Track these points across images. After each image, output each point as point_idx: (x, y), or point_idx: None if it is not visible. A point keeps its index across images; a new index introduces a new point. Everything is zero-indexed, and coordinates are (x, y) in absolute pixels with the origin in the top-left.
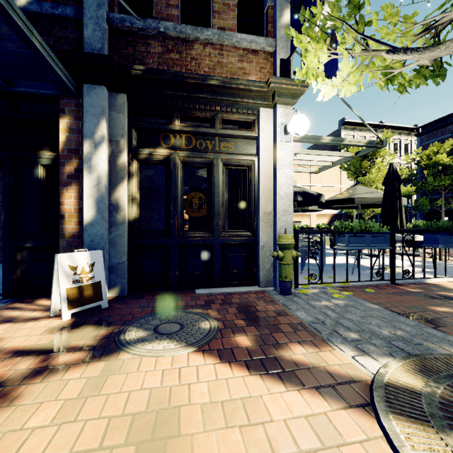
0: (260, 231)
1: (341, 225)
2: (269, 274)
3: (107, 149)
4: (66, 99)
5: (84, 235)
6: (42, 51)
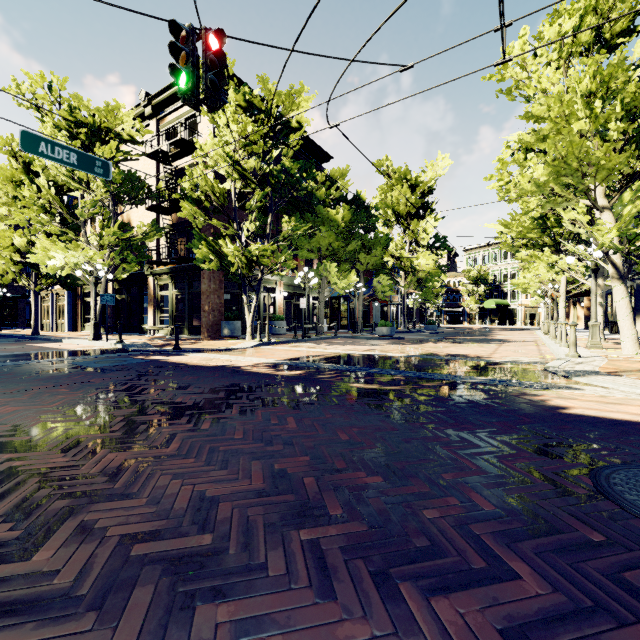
0: None
1: None
2: None
3: None
4: None
5: None
6: None
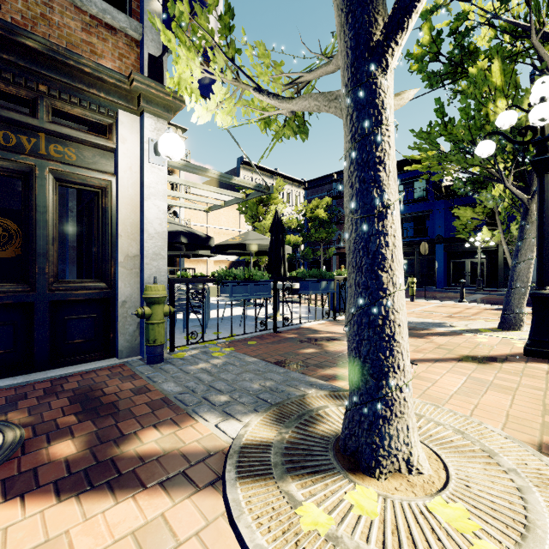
0: (120, 281)
1: (225, 273)
2: (134, 339)
3: None
4: None
5: None
6: None
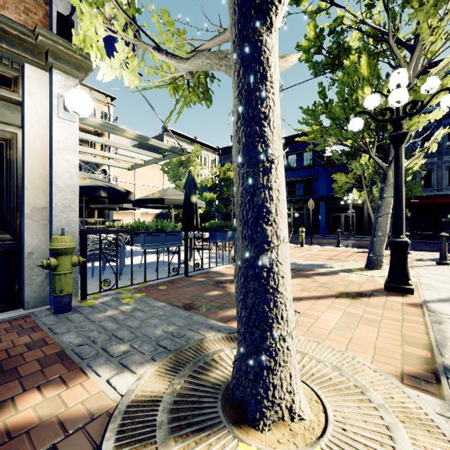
0: (26, 233)
1: (138, 224)
2: (42, 289)
3: None
4: None
5: None
6: None
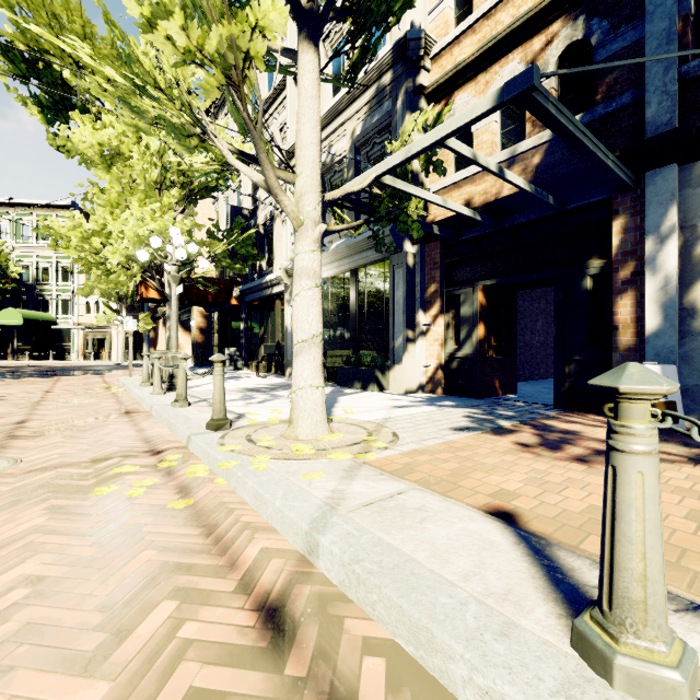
0: None
1: None
2: None
3: (677, 240)
4: (619, 198)
5: (645, 347)
6: (612, 166)
